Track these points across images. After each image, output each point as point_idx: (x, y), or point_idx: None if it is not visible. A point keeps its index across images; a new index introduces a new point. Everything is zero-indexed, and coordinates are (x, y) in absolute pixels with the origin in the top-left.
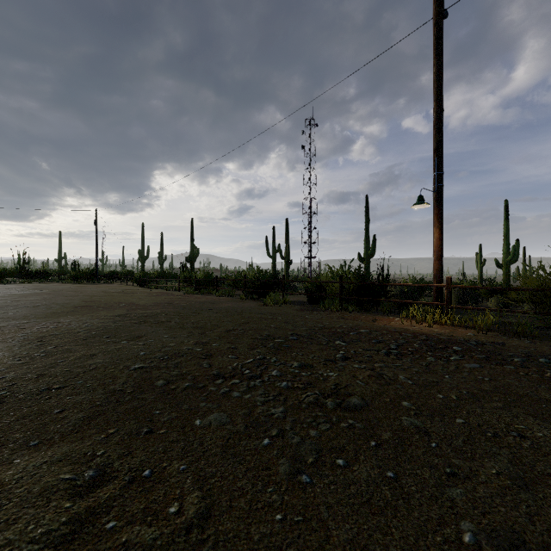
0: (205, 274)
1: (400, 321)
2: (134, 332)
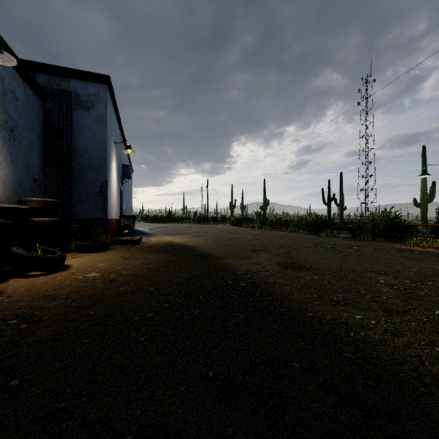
0: (277, 218)
1: (410, 247)
2: (266, 240)
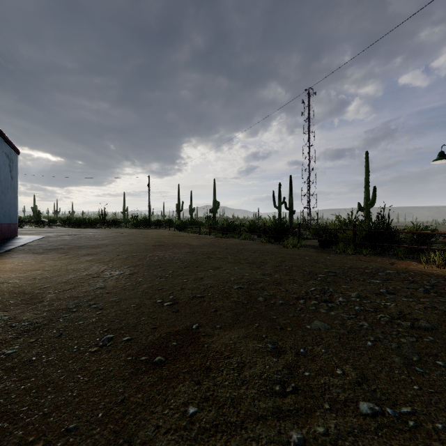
0: (228, 222)
1: (418, 265)
2: (211, 264)
